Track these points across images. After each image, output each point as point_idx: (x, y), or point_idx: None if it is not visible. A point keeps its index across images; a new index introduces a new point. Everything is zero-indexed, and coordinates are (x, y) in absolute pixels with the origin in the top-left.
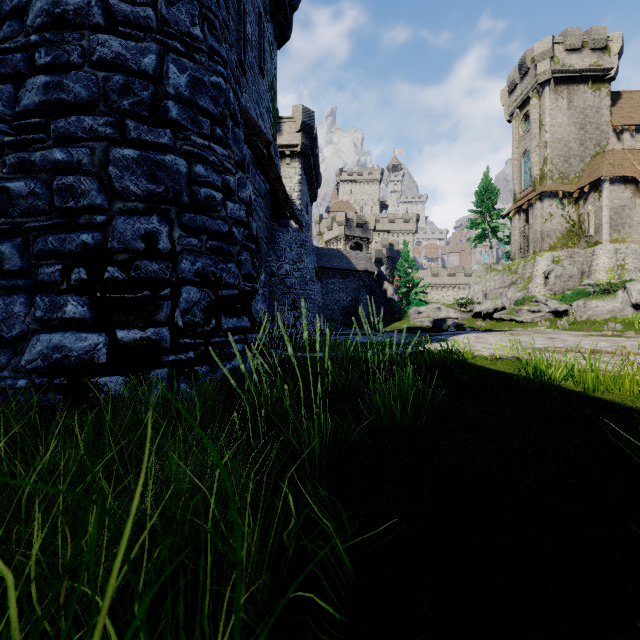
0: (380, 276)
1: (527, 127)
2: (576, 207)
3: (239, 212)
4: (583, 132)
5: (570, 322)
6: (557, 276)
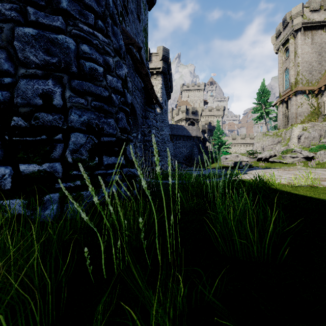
0: (204, 139)
1: (287, 55)
2: (316, 99)
3: (116, 83)
4: (320, 56)
5: (316, 163)
6: (305, 137)
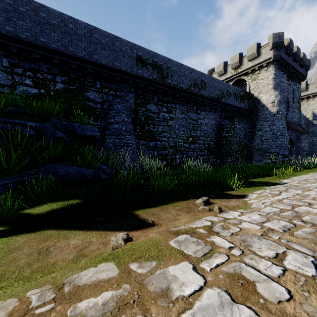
0: None
1: None
2: None
3: (286, 145)
4: None
5: None
6: None
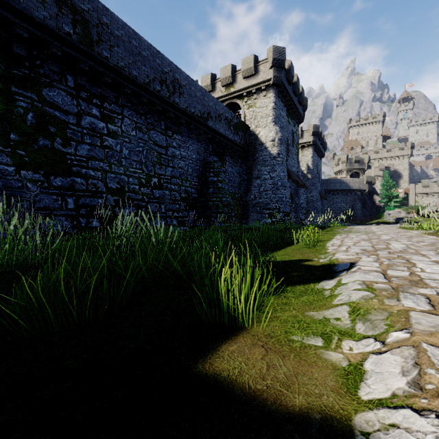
0: (371, 191)
1: None
2: None
3: (288, 200)
4: None
5: None
6: None
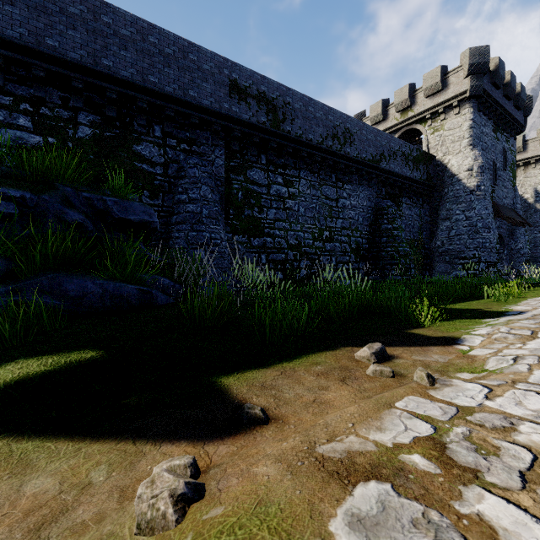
0: None
1: None
2: None
3: (494, 245)
4: None
5: None
6: None
